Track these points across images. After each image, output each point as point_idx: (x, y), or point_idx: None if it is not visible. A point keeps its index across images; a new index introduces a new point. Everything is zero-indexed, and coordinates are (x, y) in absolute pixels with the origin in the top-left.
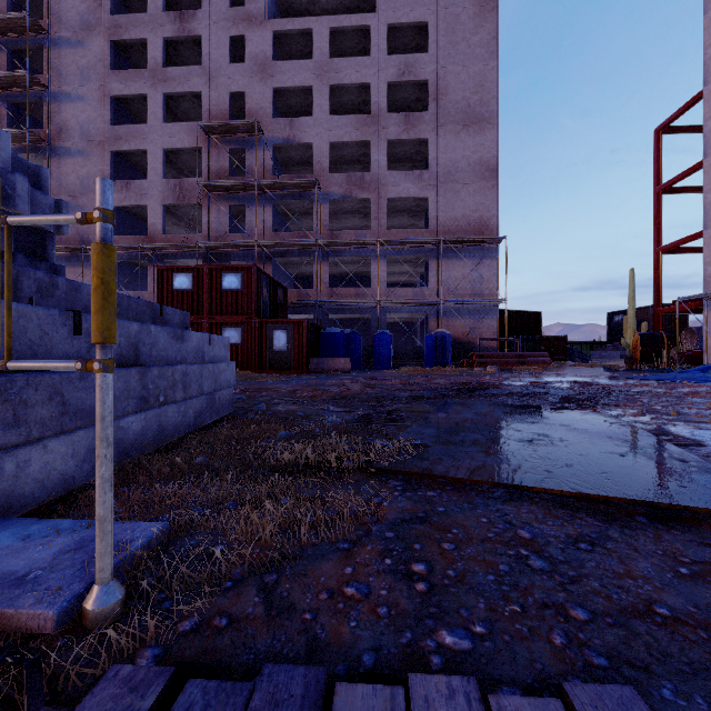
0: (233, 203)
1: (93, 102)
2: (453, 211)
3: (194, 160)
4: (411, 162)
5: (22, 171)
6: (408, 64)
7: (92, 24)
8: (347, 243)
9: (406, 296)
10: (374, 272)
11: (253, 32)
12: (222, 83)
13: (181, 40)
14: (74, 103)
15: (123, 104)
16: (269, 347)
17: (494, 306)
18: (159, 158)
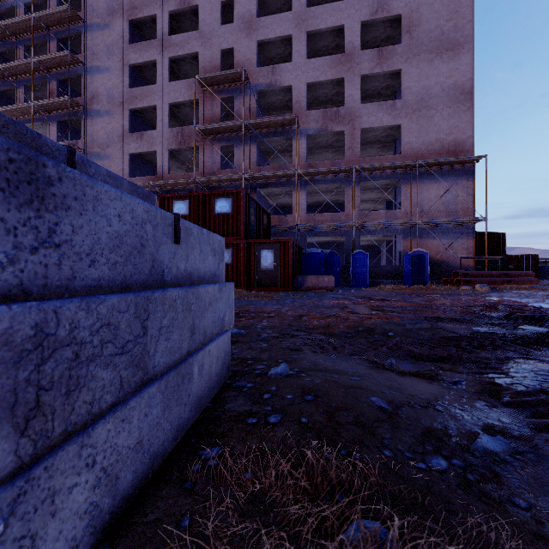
0: (224, 144)
1: (116, 72)
2: (426, 136)
3: (193, 112)
4: (380, 98)
5: None
6: (381, 2)
7: (115, 9)
8: (323, 172)
9: (378, 218)
10: (349, 198)
11: None
12: (215, 43)
13: (182, 13)
14: (103, 74)
15: (139, 72)
16: (257, 266)
17: (470, 225)
18: (165, 111)
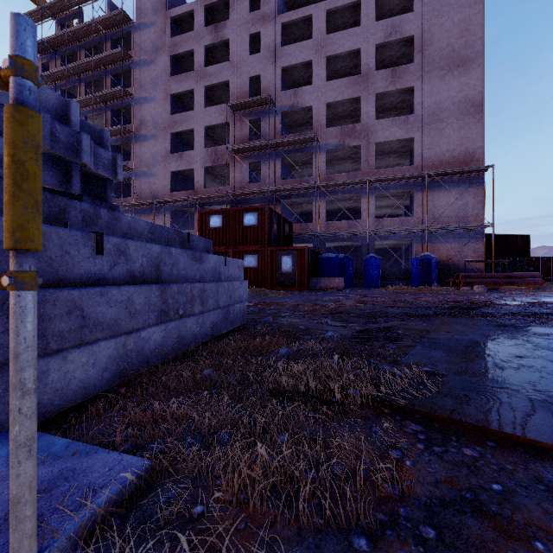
0: (252, 161)
1: (160, 101)
2: (438, 147)
3: (225, 132)
4: (397, 110)
5: (90, 134)
6: (394, 26)
7: (159, 47)
8: (340, 184)
9: (392, 225)
10: (364, 206)
11: (267, 28)
12: (244, 71)
13: (216, 45)
14: (149, 104)
15: (179, 99)
16: (278, 269)
17: (480, 230)
18: (201, 133)
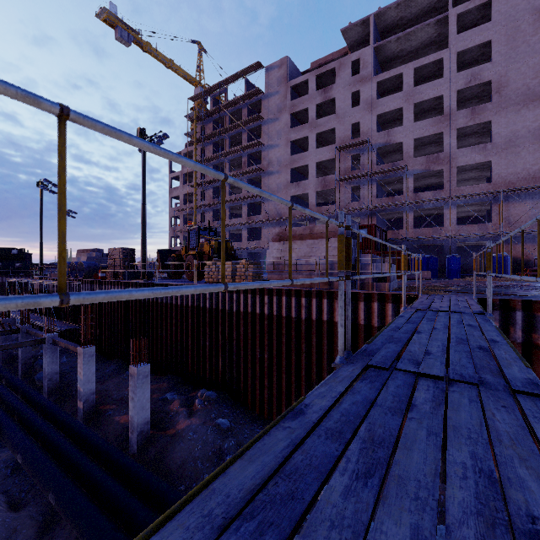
0: (353, 185)
1: (283, 146)
2: (514, 167)
3: (329, 163)
4: (478, 134)
5: None
6: (473, 74)
7: (282, 108)
8: (426, 200)
9: (472, 230)
10: (447, 216)
11: (365, 86)
12: (347, 120)
13: (324, 102)
14: (274, 149)
15: (294, 142)
16: None
17: None
18: (313, 168)
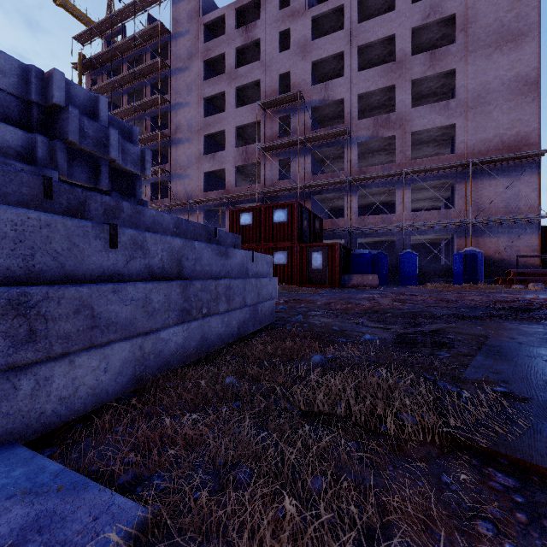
0: (282, 158)
1: (194, 105)
2: (484, 133)
3: (255, 131)
4: (436, 96)
5: (120, 130)
6: (433, 6)
7: (194, 53)
8: (373, 177)
9: (431, 218)
10: (399, 199)
11: (296, 23)
12: (274, 69)
13: (247, 46)
14: (184, 108)
15: (211, 102)
16: (308, 266)
17: (535, 222)
18: (232, 134)
